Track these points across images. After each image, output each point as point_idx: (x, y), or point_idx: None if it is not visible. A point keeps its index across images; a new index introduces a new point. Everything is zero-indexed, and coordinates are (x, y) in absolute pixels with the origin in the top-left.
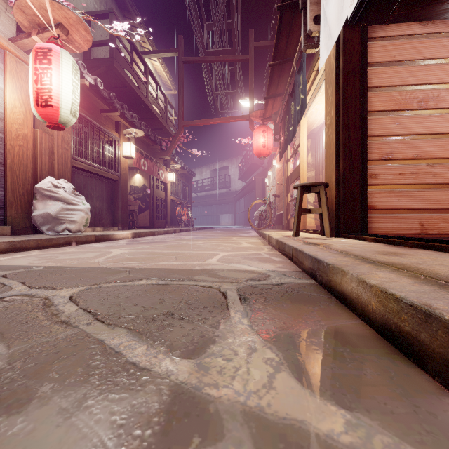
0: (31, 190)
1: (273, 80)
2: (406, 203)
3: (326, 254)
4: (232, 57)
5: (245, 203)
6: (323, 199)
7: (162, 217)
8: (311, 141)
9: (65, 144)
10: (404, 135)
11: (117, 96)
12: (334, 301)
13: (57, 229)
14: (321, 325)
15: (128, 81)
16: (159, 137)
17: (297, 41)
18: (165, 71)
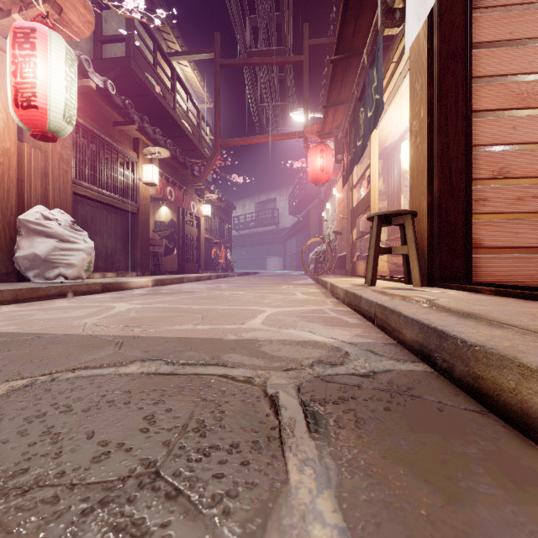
0: (15, 223)
1: (335, 82)
2: (528, 238)
3: (447, 319)
4: (282, 59)
5: (297, 242)
6: (409, 234)
7: (194, 260)
8: (382, 162)
9: (64, 163)
10: (525, 144)
11: (137, 108)
12: (498, 425)
13: (48, 275)
14: (531, 533)
15: (149, 88)
16: (190, 160)
17: (368, 26)
18: (198, 79)
